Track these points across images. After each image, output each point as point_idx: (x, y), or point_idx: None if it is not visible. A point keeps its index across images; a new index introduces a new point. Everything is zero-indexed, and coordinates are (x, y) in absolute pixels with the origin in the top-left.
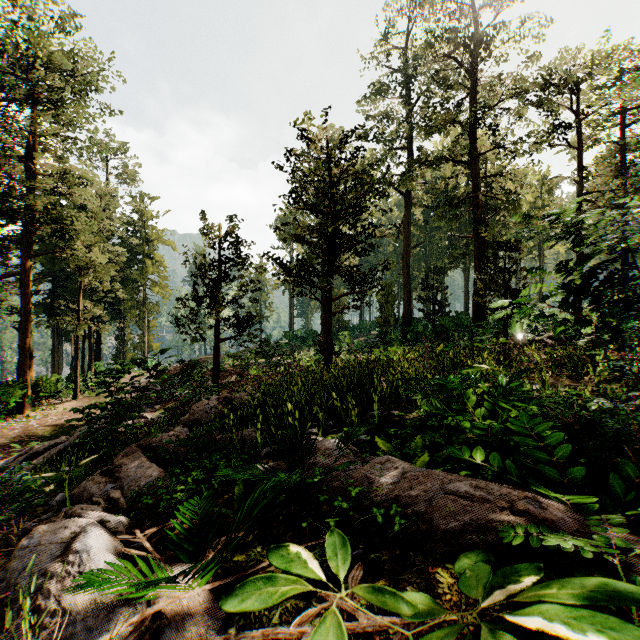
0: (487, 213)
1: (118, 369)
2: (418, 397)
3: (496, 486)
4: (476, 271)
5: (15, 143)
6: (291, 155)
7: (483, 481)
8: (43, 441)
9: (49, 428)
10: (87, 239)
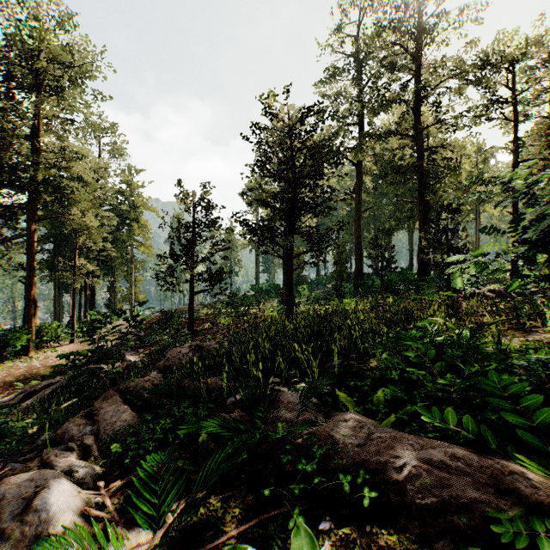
0: (429, 181)
1: (99, 320)
2: (378, 351)
3: (473, 455)
4: (421, 232)
5: (22, 124)
6: (256, 128)
7: (458, 448)
8: (43, 379)
9: (49, 368)
10: (82, 205)
